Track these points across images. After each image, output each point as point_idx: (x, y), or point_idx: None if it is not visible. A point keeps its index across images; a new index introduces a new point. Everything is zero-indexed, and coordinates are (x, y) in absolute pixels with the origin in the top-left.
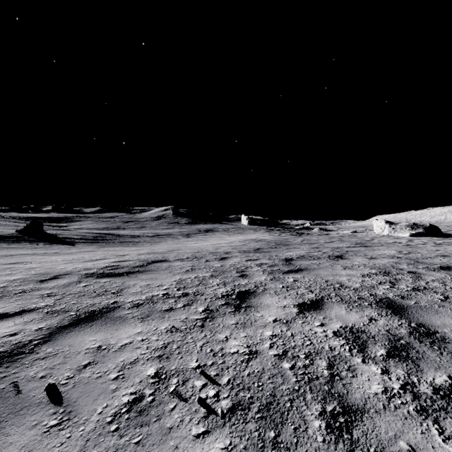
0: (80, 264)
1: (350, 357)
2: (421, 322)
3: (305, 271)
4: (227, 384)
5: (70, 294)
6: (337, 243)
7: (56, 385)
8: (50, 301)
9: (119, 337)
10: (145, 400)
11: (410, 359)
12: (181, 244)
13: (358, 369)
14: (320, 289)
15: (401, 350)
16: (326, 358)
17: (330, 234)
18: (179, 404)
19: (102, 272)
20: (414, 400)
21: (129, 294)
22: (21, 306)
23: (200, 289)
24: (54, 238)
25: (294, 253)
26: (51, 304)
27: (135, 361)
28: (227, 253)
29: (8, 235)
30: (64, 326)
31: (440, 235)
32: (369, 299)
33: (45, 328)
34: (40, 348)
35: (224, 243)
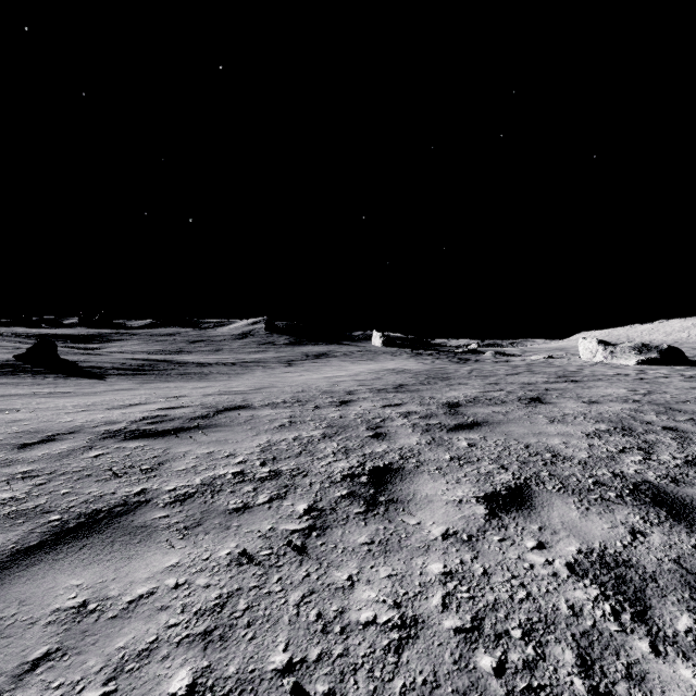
0: (100, 413)
1: (622, 635)
2: None
3: (485, 427)
4: None
5: (66, 473)
6: (526, 375)
7: None
8: (22, 490)
9: (131, 577)
10: None
11: None
12: (276, 377)
13: (650, 674)
14: (518, 462)
15: None
16: (570, 639)
17: (512, 360)
18: None
19: (135, 429)
20: None
21: (172, 473)
22: None
23: (303, 462)
24: (74, 367)
25: (461, 393)
26: (23, 494)
27: (149, 648)
28: (351, 392)
29: (0, 363)
30: (27, 549)
31: (684, 363)
32: (615, 485)
33: None
34: None
35: (345, 375)
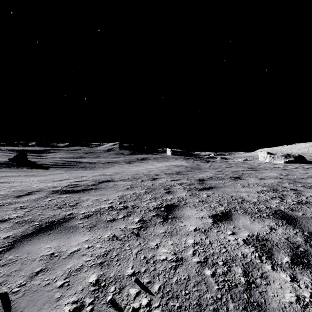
0: (49, 183)
1: (261, 264)
2: None
3: (214, 189)
4: (158, 292)
5: (38, 207)
6: (234, 168)
7: (8, 294)
8: (21, 213)
9: (70, 244)
10: (84, 310)
11: None
12: (124, 169)
13: (270, 276)
14: (227, 203)
15: (302, 257)
16: (241, 265)
17: (229, 161)
18: None
19: (65, 190)
20: None
21: (82, 207)
22: None
23: (137, 203)
24: (35, 164)
25: (205, 175)
26: (21, 215)
27: (80, 268)
28: (157, 175)
29: (2, 162)
30: (27, 235)
31: (305, 162)
32: (266, 211)
33: (11, 237)
34: (3, 255)
35: (154, 168)
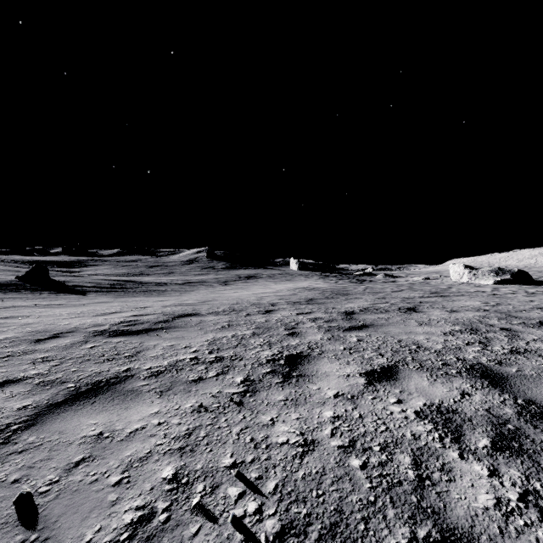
0: (89, 319)
1: (442, 449)
2: (531, 398)
3: (371, 328)
4: (274, 493)
5: (72, 358)
6: (407, 292)
7: (32, 495)
8: (44, 369)
9: (129, 419)
10: (155, 520)
11: (525, 454)
12: (216, 294)
13: (455, 468)
14: (392, 351)
15: (510, 439)
16: (409, 451)
17: (398, 281)
18: (205, 526)
19: (116, 330)
20: (542, 520)
21: (147, 358)
22: (5, 375)
23: (239, 351)
24: (62, 286)
25: (356, 304)
26: (45, 371)
27: (146, 456)
28: (273, 304)
29: (6, 282)
30: (57, 404)
31: (531, 282)
32: (457, 366)
33: (31, 407)
34: (19, 436)
35: (269, 292)
